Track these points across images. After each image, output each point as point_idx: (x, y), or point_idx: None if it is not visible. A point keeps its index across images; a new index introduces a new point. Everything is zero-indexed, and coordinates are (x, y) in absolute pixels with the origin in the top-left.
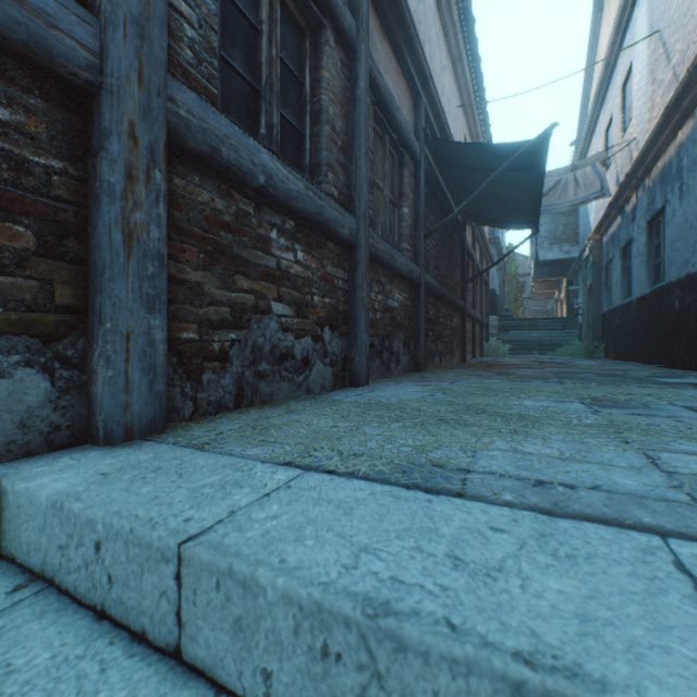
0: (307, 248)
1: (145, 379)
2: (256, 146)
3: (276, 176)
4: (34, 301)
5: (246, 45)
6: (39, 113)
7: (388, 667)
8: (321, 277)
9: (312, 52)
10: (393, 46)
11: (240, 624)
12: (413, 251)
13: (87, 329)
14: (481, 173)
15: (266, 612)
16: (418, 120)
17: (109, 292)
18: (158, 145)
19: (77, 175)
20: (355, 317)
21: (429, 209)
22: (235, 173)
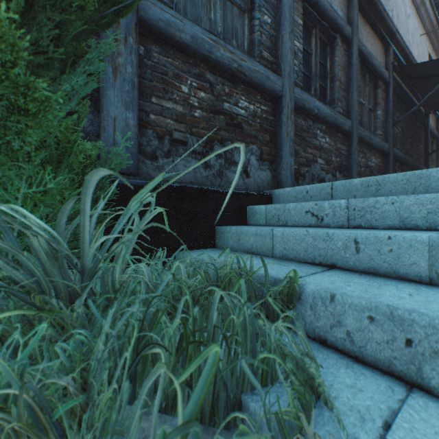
0: (329, 137)
1: (290, 176)
2: (314, 100)
3: (320, 109)
4: (269, 153)
5: (306, 61)
6: (269, 106)
7: (381, 183)
8: (335, 149)
9: (329, 51)
10: (371, 26)
11: (347, 190)
12: (384, 135)
13: (276, 162)
14: (438, 78)
15: (354, 185)
16: (387, 59)
17: (283, 150)
18: (292, 108)
19: (275, 121)
20: (350, 167)
21: (396, 109)
22: (308, 111)
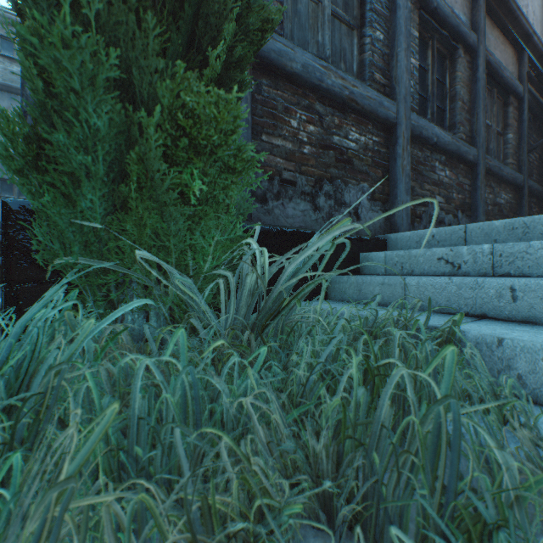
0: (450, 169)
1: (405, 218)
2: (433, 126)
3: (439, 137)
4: (381, 192)
5: (421, 80)
6: (382, 137)
7: (529, 225)
8: (456, 184)
9: (449, 65)
10: (500, 28)
11: (486, 234)
12: (516, 164)
13: (389, 201)
14: None
15: (494, 228)
16: (521, 68)
17: (398, 188)
18: (408, 137)
19: (387, 153)
20: (475, 206)
21: (531, 130)
22: (425, 140)
